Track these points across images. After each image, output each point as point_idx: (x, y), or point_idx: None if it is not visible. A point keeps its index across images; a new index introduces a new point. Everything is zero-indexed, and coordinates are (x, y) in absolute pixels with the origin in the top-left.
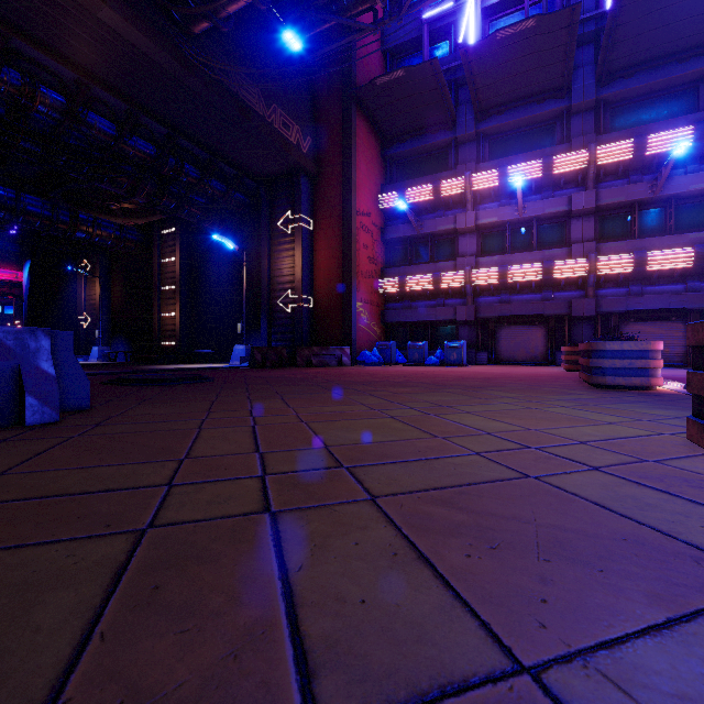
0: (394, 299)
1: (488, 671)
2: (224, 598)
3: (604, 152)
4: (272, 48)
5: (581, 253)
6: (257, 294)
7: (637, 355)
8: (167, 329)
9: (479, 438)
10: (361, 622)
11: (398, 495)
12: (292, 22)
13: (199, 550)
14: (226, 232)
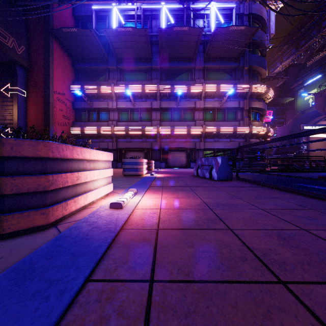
0: (80, 137)
1: None
2: None
3: (162, 87)
4: None
5: (155, 124)
6: None
7: (135, 164)
8: None
9: None
10: None
11: None
12: None
13: None
14: None
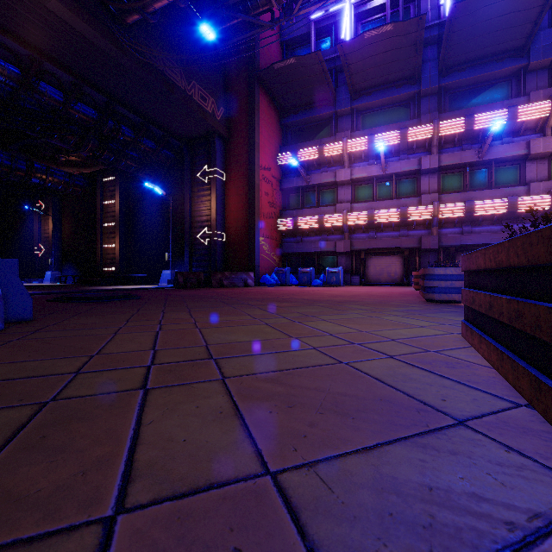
0: (289, 235)
1: (246, 475)
2: (89, 442)
3: (444, 126)
4: (192, 37)
5: (428, 201)
6: (181, 230)
7: (456, 278)
8: (108, 257)
9: (322, 338)
10: (177, 452)
11: (243, 376)
12: (207, 17)
13: (83, 414)
14: (156, 181)
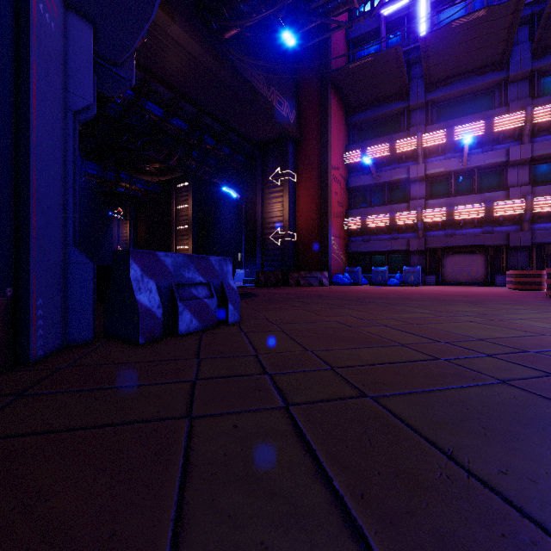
0: (355, 234)
1: None
2: None
3: (539, 112)
4: (270, 45)
5: (518, 195)
6: (251, 231)
7: None
8: None
9: None
10: None
11: None
12: (286, 24)
13: None
14: (227, 185)
